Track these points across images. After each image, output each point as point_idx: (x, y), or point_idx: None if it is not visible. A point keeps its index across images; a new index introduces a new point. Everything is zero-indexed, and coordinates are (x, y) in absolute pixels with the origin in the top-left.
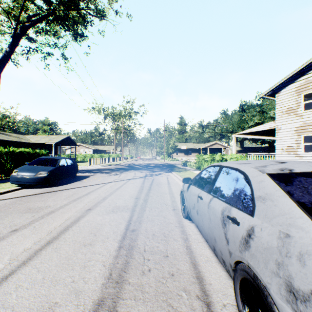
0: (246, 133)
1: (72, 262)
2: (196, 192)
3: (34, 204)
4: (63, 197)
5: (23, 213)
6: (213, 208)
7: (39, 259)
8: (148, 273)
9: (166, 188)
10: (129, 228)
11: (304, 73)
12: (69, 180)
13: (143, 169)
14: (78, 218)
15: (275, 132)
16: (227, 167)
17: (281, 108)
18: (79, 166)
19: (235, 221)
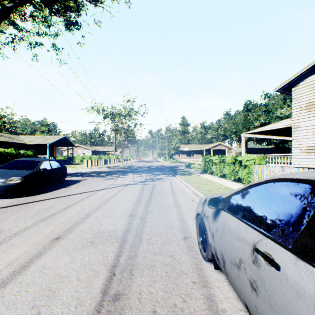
0: (257, 133)
1: None
2: (246, 236)
3: None
4: (31, 213)
5: None
6: None
7: None
8: None
9: (171, 198)
10: (110, 291)
11: None
12: (54, 186)
13: (143, 172)
14: (31, 259)
15: (289, 131)
16: None
17: (299, 104)
18: (74, 169)
19: None
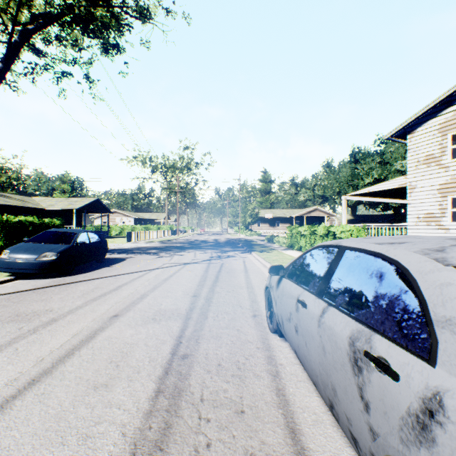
0: (362, 194)
1: (65, 425)
2: (294, 293)
3: (28, 305)
4: (77, 293)
5: (5, 323)
6: (330, 328)
7: (6, 418)
8: (206, 452)
9: (243, 278)
10: (178, 353)
11: (452, 103)
12: (93, 265)
13: (207, 248)
14: (95, 332)
15: (406, 193)
16: (356, 249)
17: (416, 156)
18: (112, 244)
19: (387, 368)
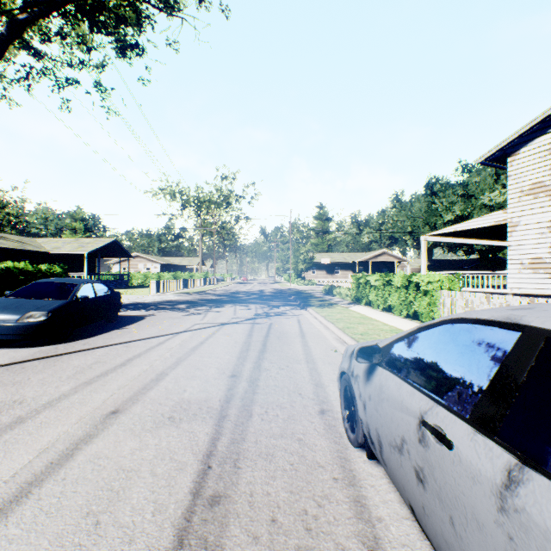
0: (447, 234)
1: None
2: (410, 403)
3: None
4: (67, 372)
5: None
6: None
7: None
8: None
9: (299, 347)
10: (204, 491)
11: None
12: (100, 327)
13: (250, 303)
14: (75, 444)
15: (502, 232)
16: None
17: (518, 185)
18: (131, 296)
19: None
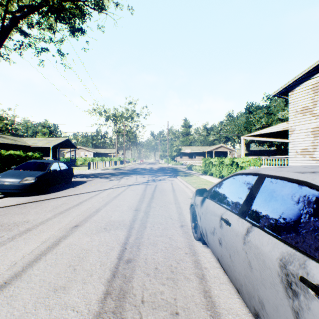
0: (256, 135)
1: None
2: (217, 212)
3: (10, 217)
4: (48, 208)
5: None
6: (256, 247)
7: None
8: None
9: (171, 196)
10: (124, 257)
11: None
12: (62, 186)
13: (145, 174)
14: (59, 239)
15: (287, 134)
16: (277, 177)
17: (295, 108)
18: (77, 171)
19: None
